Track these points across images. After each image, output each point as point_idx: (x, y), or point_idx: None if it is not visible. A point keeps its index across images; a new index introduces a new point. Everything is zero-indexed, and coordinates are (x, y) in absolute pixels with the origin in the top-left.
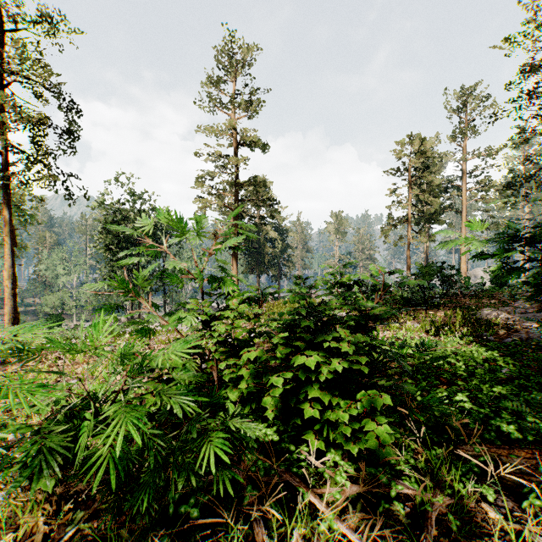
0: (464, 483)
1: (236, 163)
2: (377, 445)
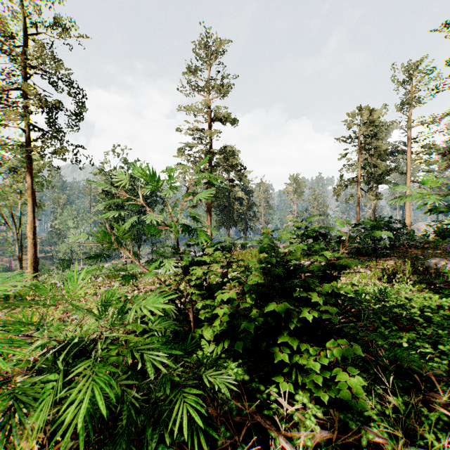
0: (433, 432)
1: (210, 135)
2: (349, 396)
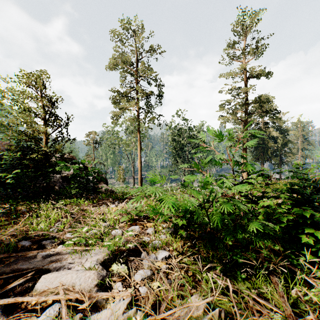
0: None
1: (246, 91)
2: None
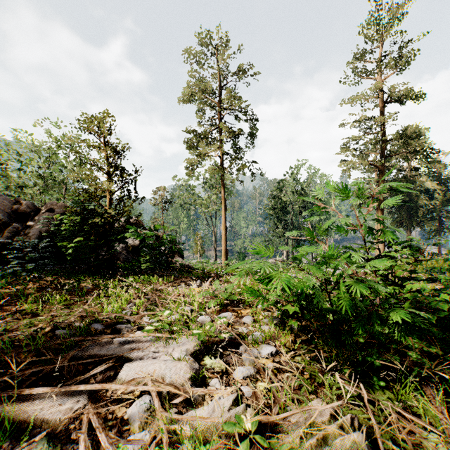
0: None
1: (382, 122)
2: None
